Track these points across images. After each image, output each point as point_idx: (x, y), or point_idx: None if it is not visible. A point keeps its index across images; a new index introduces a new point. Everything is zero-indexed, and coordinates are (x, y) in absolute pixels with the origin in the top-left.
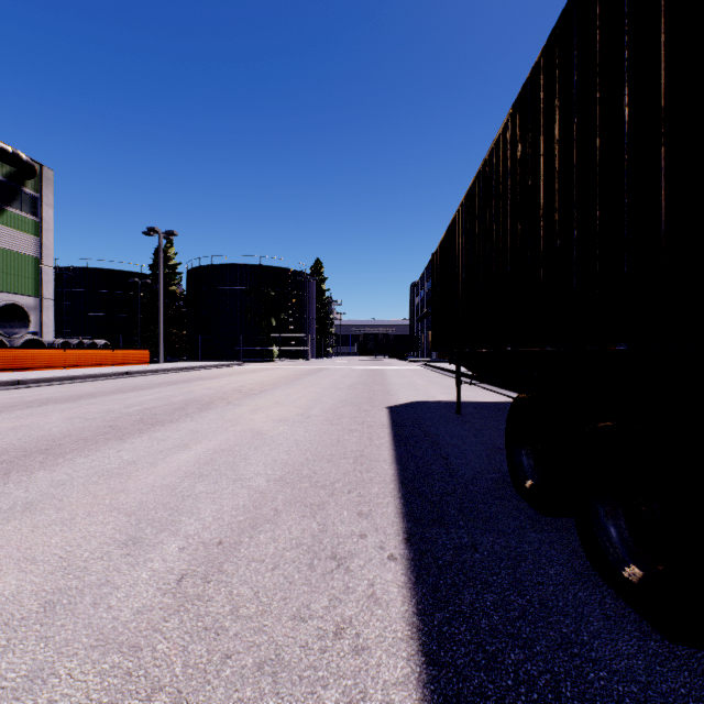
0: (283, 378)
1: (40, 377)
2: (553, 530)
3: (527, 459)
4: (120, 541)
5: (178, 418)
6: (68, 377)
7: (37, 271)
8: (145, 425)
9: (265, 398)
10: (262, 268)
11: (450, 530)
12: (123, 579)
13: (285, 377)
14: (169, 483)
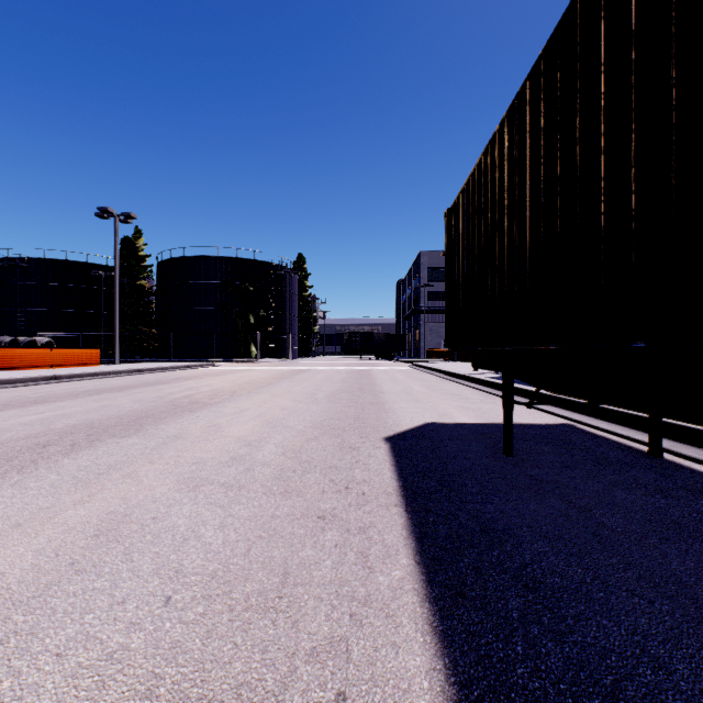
0: (249, 384)
1: None
2: None
3: None
4: None
5: None
6: None
7: None
8: None
9: (202, 420)
10: (239, 261)
11: None
12: None
13: (252, 382)
14: None
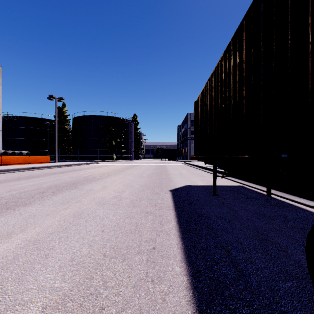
0: (114, 170)
1: None
2: None
3: None
4: None
5: (32, 201)
6: None
7: None
8: (2, 208)
9: (99, 184)
10: (108, 117)
11: None
12: None
13: (116, 170)
14: None
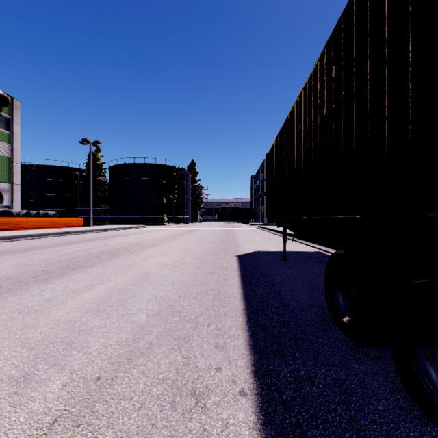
0: (169, 236)
1: (6, 236)
2: (371, 361)
3: (342, 298)
4: (13, 378)
5: (93, 264)
6: (26, 235)
7: (10, 166)
8: (68, 269)
9: (155, 249)
10: (157, 166)
11: (289, 362)
12: (1, 423)
13: (170, 235)
14: (72, 318)
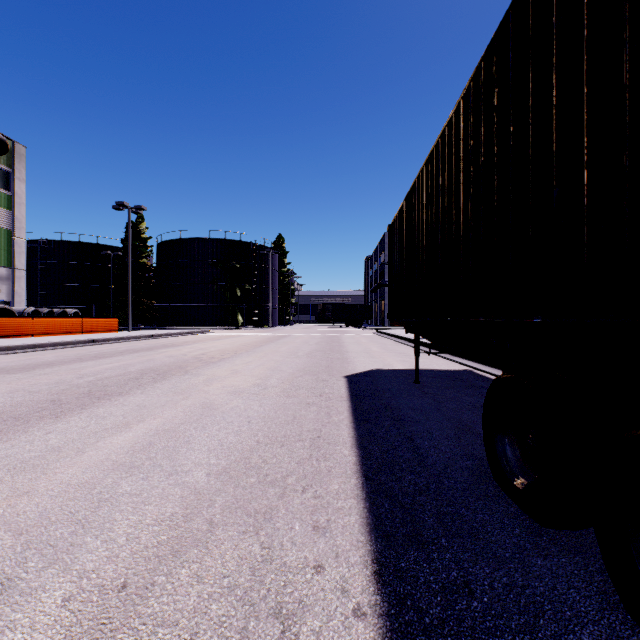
0: (244, 346)
1: (2, 346)
2: (563, 553)
3: (511, 448)
4: None
5: (129, 390)
6: (32, 345)
7: (10, 242)
8: (91, 398)
9: (224, 367)
10: (227, 242)
11: (432, 555)
12: None
13: (247, 345)
14: (89, 479)
